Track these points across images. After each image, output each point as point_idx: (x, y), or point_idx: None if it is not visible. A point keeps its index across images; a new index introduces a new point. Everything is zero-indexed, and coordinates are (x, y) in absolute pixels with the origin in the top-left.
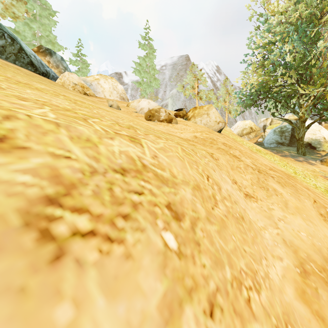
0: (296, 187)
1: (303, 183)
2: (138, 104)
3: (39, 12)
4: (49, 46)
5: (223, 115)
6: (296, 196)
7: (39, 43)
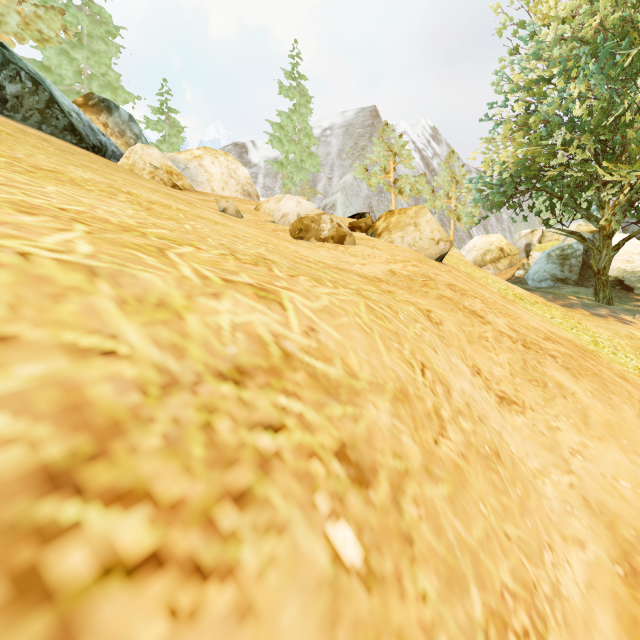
0: (602, 378)
1: (614, 366)
2: (277, 207)
3: (87, 28)
4: (107, 94)
5: (445, 223)
6: (604, 397)
7: (88, 89)
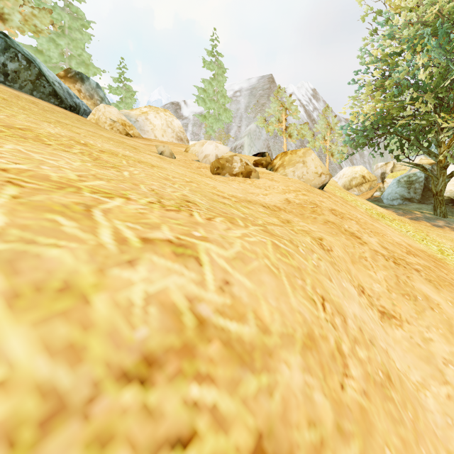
0: None
1: None
2: (200, 150)
3: (68, 23)
4: (82, 69)
5: (322, 158)
6: None
7: (69, 66)
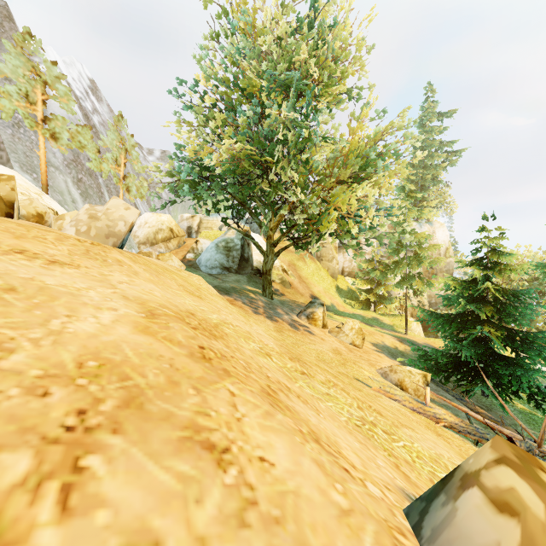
0: None
1: None
2: None
3: None
4: None
5: (112, 191)
6: None
7: None
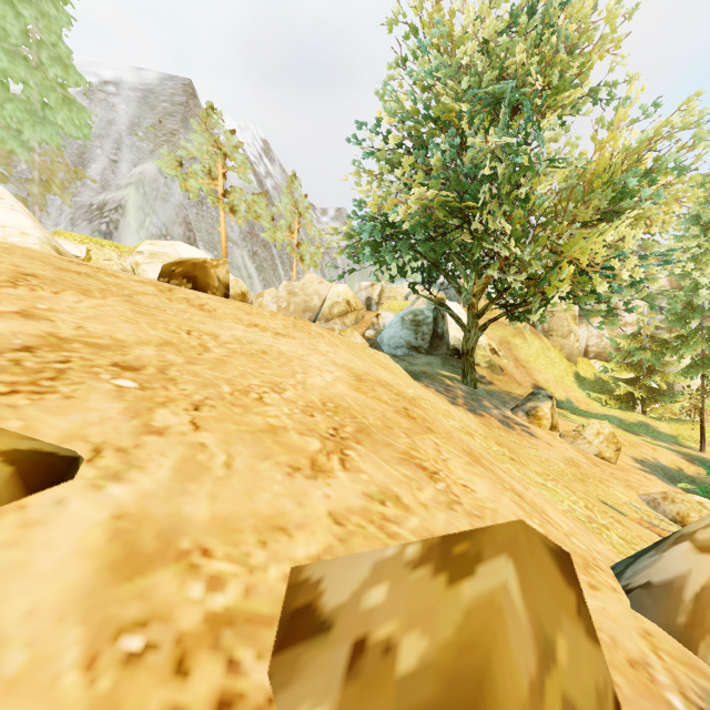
0: None
1: None
2: None
3: None
4: None
5: (285, 261)
6: None
7: None
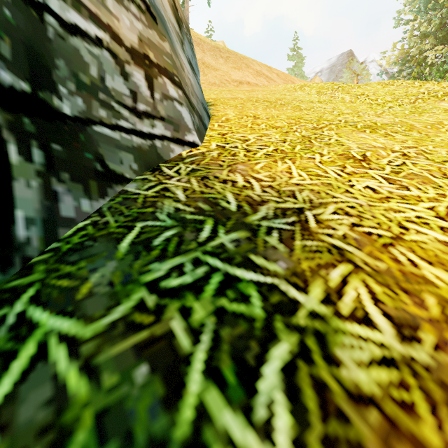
0: None
1: None
2: None
3: None
4: None
5: None
6: None
7: None
